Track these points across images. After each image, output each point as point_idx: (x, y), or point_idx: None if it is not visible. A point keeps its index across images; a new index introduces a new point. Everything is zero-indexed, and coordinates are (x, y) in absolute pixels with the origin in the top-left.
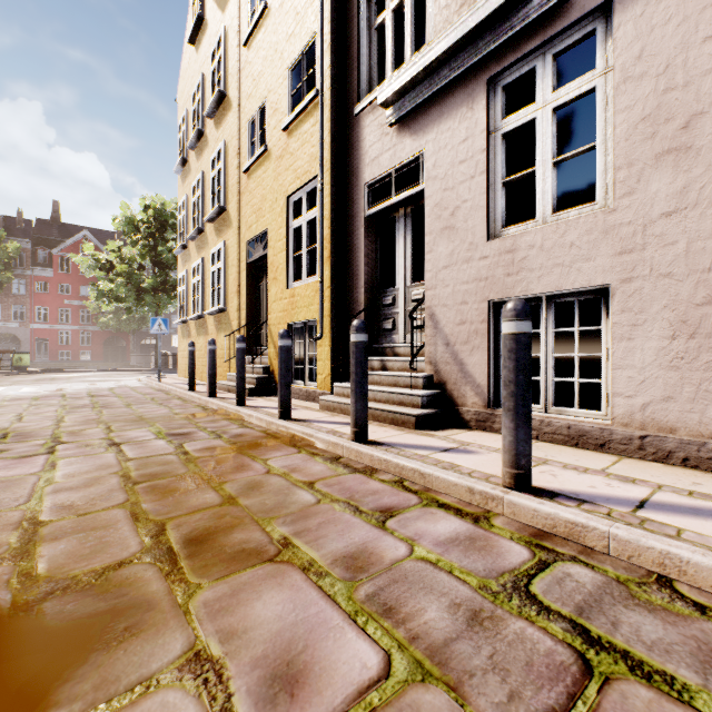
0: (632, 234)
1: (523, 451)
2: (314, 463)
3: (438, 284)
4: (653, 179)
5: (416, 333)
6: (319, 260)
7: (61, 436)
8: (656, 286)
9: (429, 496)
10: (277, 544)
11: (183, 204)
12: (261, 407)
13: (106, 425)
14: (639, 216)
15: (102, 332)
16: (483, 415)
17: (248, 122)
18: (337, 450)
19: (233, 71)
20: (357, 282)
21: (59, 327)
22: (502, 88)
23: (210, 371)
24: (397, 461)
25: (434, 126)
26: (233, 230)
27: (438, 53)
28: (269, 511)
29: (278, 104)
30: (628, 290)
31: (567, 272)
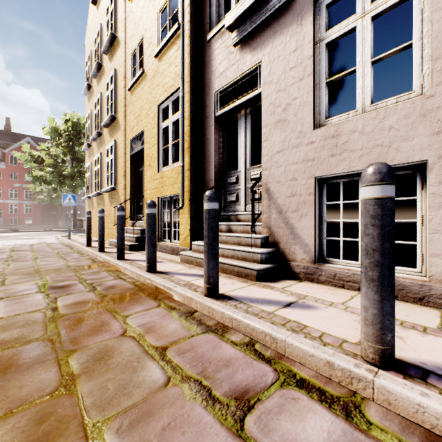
0: None
1: (389, 325)
2: (170, 319)
3: (273, 165)
4: None
5: (255, 203)
6: (181, 150)
7: None
8: None
9: (284, 367)
10: None
11: (88, 116)
12: (136, 260)
13: (2, 278)
14: None
15: (40, 205)
16: (310, 269)
17: (131, 54)
18: (192, 304)
19: (121, 19)
20: (209, 166)
21: (9, 202)
22: (326, 6)
23: (100, 232)
24: (248, 321)
25: (269, 42)
26: (121, 132)
27: None
28: (107, 403)
29: (152, 38)
30: None
31: (386, 151)
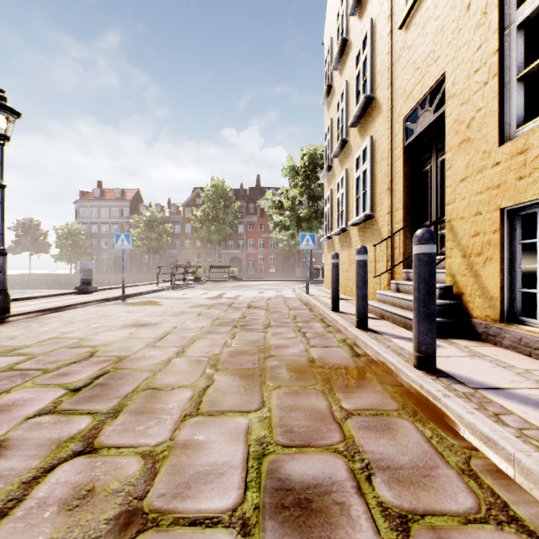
0: None
1: None
2: None
3: None
4: None
5: None
6: None
7: (124, 408)
8: None
9: None
10: None
11: (327, 129)
12: (484, 389)
13: (207, 379)
14: None
15: (281, 253)
16: None
17: None
18: None
19: None
20: None
21: (259, 252)
22: None
23: (359, 290)
24: None
25: None
26: (381, 117)
27: None
28: None
29: None
30: None
31: None
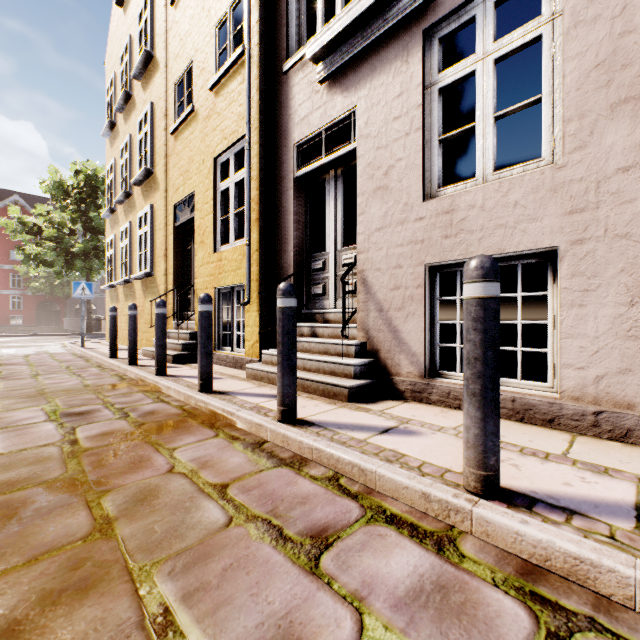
0: (584, 191)
1: (492, 446)
2: (231, 452)
3: (371, 247)
4: (608, 131)
5: (348, 298)
6: (247, 222)
7: None
8: (612, 248)
9: (373, 503)
10: (149, 629)
11: (111, 167)
12: (184, 377)
13: None
14: (592, 172)
15: (35, 296)
16: (419, 385)
17: (175, 83)
18: (261, 432)
19: (160, 31)
20: (286, 245)
21: None
22: (438, 40)
23: (131, 337)
24: (331, 451)
25: (366, 81)
26: (160, 193)
27: (372, 1)
28: (155, 546)
29: (205, 62)
30: (579, 253)
31: (511, 233)
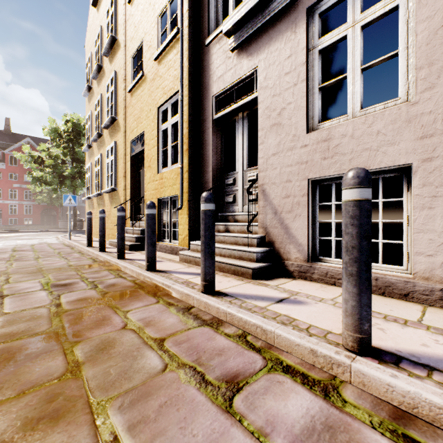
0: (433, 121)
1: (366, 315)
2: (168, 314)
3: (268, 167)
4: None
5: (252, 204)
6: (180, 152)
7: None
8: None
9: (273, 356)
10: None
11: (88, 117)
12: (136, 260)
13: (6, 277)
14: (439, 106)
15: (40, 205)
16: (304, 267)
17: (131, 57)
18: (189, 300)
19: (121, 22)
20: (207, 167)
21: (9, 202)
22: (318, 15)
23: (101, 232)
24: (241, 315)
25: (265, 48)
26: (121, 133)
27: None
28: (110, 385)
29: (151, 41)
30: (428, 168)
31: (375, 154)
